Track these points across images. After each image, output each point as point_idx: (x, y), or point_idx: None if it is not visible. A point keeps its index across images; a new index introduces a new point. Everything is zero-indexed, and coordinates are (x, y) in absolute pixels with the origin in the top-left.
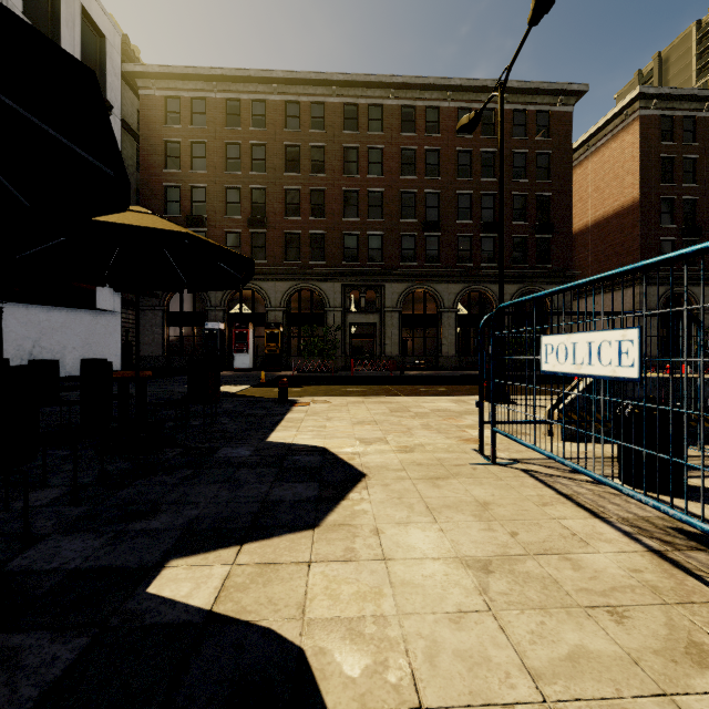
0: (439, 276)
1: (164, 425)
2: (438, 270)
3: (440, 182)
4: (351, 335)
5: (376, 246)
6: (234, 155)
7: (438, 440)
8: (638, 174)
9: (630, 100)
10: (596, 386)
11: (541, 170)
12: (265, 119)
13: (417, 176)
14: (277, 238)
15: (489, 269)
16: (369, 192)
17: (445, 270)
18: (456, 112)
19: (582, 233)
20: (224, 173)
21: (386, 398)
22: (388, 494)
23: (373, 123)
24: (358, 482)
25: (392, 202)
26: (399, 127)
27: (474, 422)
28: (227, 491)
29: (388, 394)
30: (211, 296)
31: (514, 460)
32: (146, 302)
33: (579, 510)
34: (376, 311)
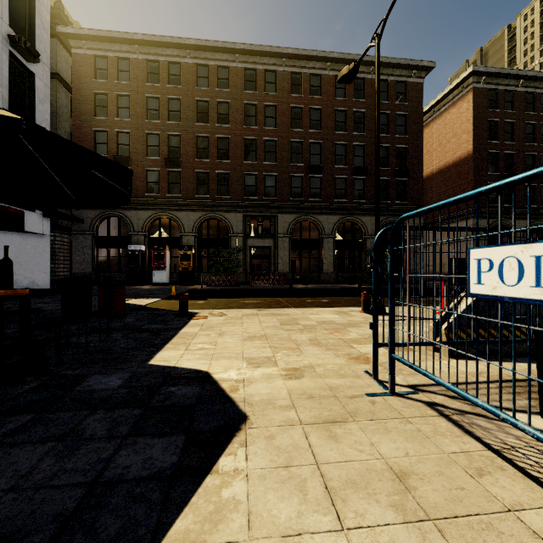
0: (320, 209)
1: (49, 344)
2: (320, 204)
3: (321, 134)
4: (251, 255)
5: (270, 184)
6: (153, 107)
7: (327, 359)
8: (472, 133)
9: (466, 76)
10: (480, 302)
11: (399, 127)
12: (179, 78)
13: (303, 129)
14: (190, 176)
15: (359, 204)
16: (265, 140)
17: (326, 205)
18: (334, 79)
19: (429, 178)
20: (145, 121)
21: (277, 310)
22: (272, 458)
23: (269, 85)
24: (235, 432)
25: (284, 149)
26: (289, 89)
27: (359, 336)
28: (53, 459)
29: (279, 306)
30: (133, 223)
31: (412, 387)
32: (78, 228)
33: (531, 484)
34: (270, 237)
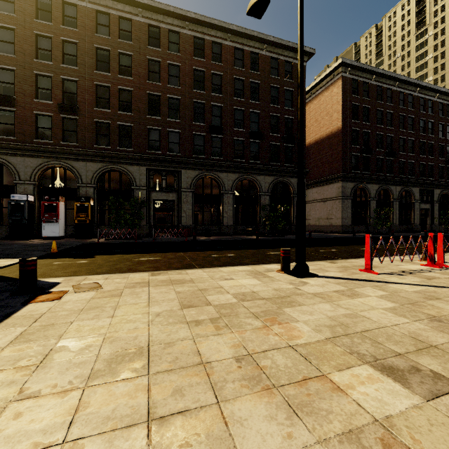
0: (221, 167)
1: None
2: (221, 163)
3: (222, 98)
4: (154, 208)
5: (174, 140)
6: (45, 47)
7: None
8: (341, 112)
9: (337, 65)
10: None
11: (287, 101)
12: (76, 21)
13: (205, 91)
14: (88, 125)
15: (255, 165)
16: (169, 98)
17: (226, 163)
18: (234, 50)
19: (307, 148)
20: (34, 60)
21: (177, 272)
22: None
23: (172, 45)
24: None
25: (187, 108)
26: (192, 52)
27: (316, 332)
28: None
29: (181, 265)
30: (19, 170)
31: None
32: None
33: None
34: (174, 191)
